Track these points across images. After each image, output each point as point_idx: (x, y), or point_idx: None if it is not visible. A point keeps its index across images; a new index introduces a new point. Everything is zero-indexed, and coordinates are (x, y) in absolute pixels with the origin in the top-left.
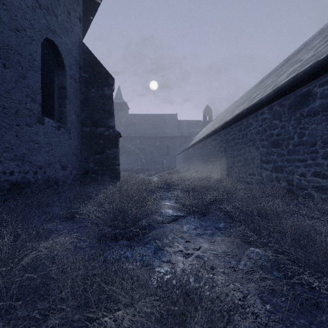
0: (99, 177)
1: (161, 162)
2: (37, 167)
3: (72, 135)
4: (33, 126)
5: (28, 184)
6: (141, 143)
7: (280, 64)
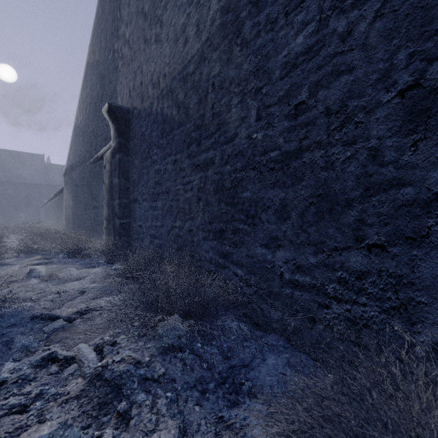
0: None
1: (15, 216)
2: None
3: None
4: None
5: None
6: None
7: None
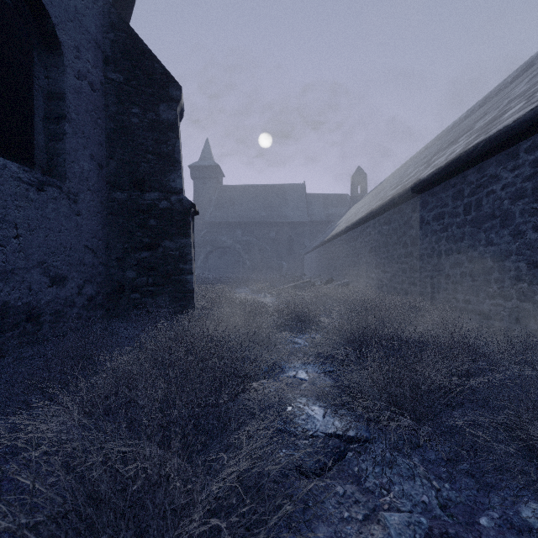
0: (147, 300)
1: (278, 267)
2: None
3: (83, 205)
4: None
5: None
6: (244, 233)
7: (508, 77)
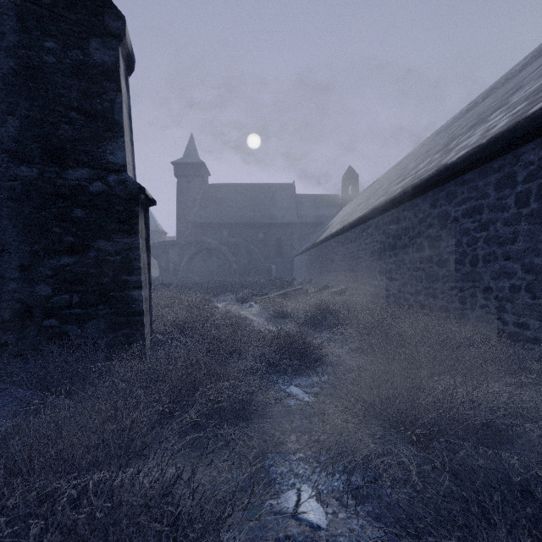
0: (71, 328)
1: (266, 270)
2: None
3: None
4: None
5: None
6: (230, 235)
7: (516, 65)
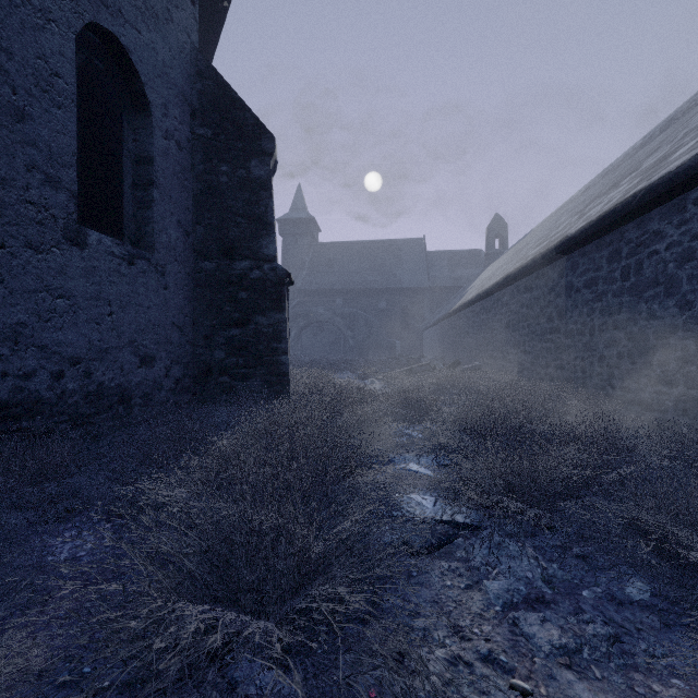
0: (237, 384)
1: (389, 346)
2: (64, 360)
3: (170, 278)
4: (49, 250)
5: (34, 407)
6: (345, 304)
7: None
